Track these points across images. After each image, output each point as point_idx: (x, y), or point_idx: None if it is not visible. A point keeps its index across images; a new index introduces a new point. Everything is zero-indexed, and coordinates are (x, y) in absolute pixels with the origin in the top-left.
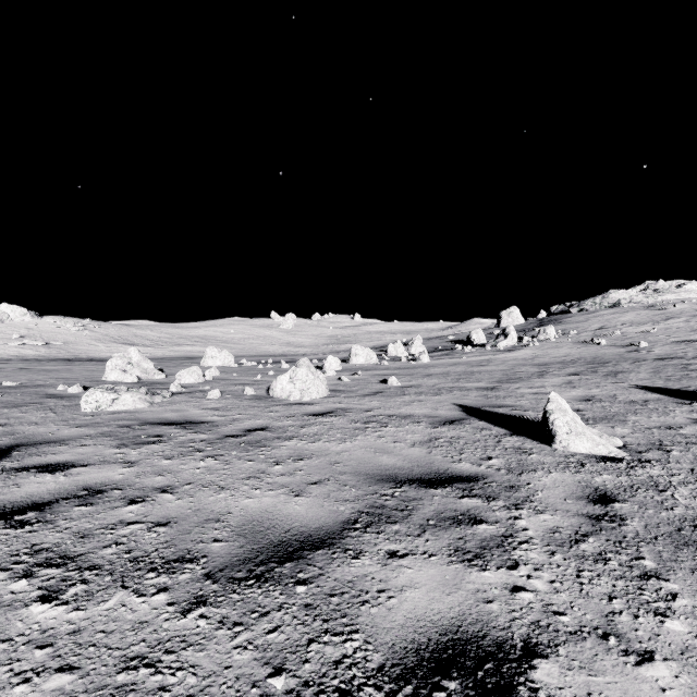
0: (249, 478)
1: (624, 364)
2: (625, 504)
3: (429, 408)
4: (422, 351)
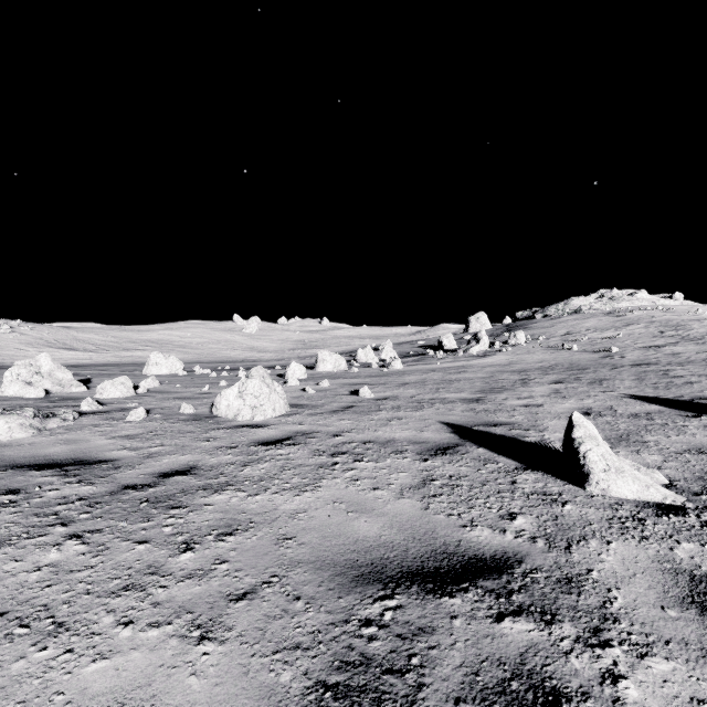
0: (124, 591)
1: (604, 370)
2: None
3: (412, 430)
4: (392, 356)
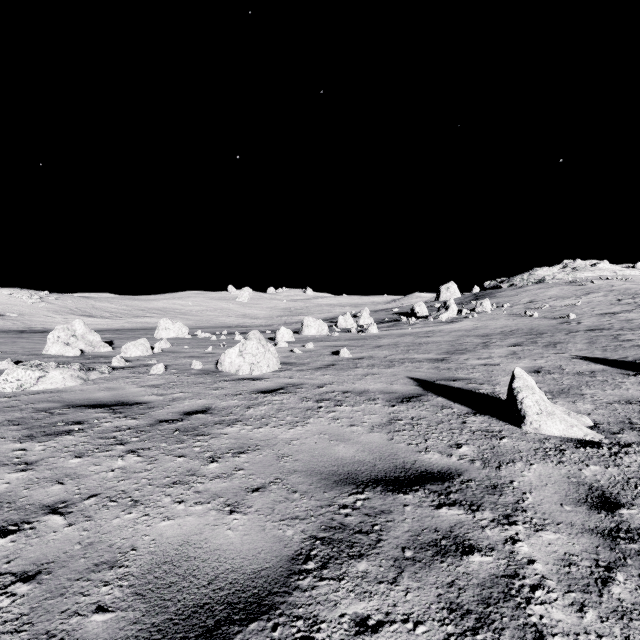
0: (174, 484)
1: (559, 335)
2: (633, 510)
3: (384, 383)
4: (369, 322)
